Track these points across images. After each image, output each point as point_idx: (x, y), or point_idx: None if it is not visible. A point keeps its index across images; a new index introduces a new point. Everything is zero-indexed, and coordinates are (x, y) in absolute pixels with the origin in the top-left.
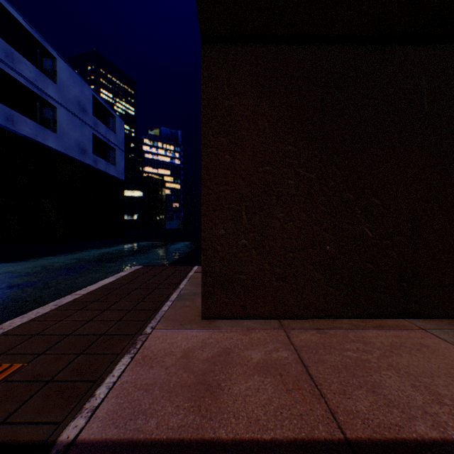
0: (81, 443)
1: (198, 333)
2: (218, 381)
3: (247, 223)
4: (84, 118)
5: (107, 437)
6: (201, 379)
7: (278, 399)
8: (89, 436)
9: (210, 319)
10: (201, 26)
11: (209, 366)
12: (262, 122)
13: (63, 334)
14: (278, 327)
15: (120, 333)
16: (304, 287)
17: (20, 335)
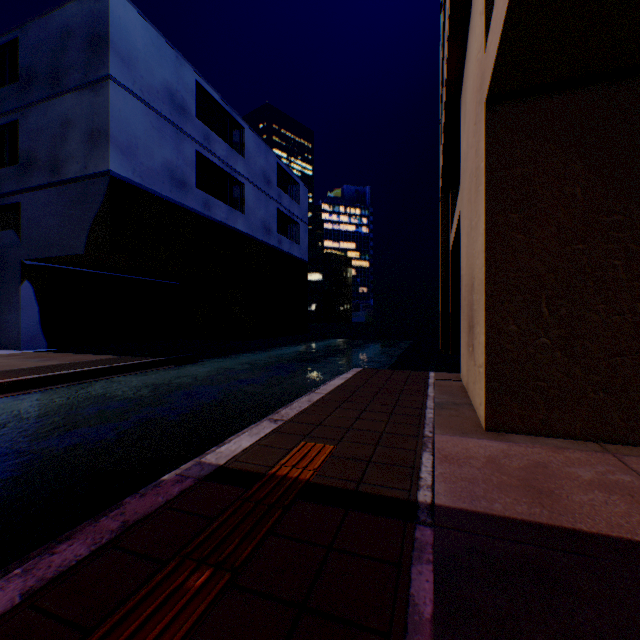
0: (440, 506)
1: (490, 444)
2: (549, 488)
3: (547, 317)
4: (268, 191)
5: (460, 506)
6: (526, 483)
7: (637, 514)
8: (443, 503)
9: (495, 432)
10: (490, 89)
11: (527, 474)
12: (570, 188)
13: (343, 427)
14: (600, 450)
15: (400, 433)
16: (639, 404)
17: (306, 423)
